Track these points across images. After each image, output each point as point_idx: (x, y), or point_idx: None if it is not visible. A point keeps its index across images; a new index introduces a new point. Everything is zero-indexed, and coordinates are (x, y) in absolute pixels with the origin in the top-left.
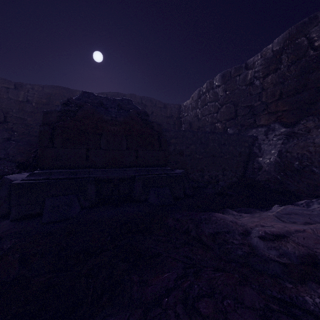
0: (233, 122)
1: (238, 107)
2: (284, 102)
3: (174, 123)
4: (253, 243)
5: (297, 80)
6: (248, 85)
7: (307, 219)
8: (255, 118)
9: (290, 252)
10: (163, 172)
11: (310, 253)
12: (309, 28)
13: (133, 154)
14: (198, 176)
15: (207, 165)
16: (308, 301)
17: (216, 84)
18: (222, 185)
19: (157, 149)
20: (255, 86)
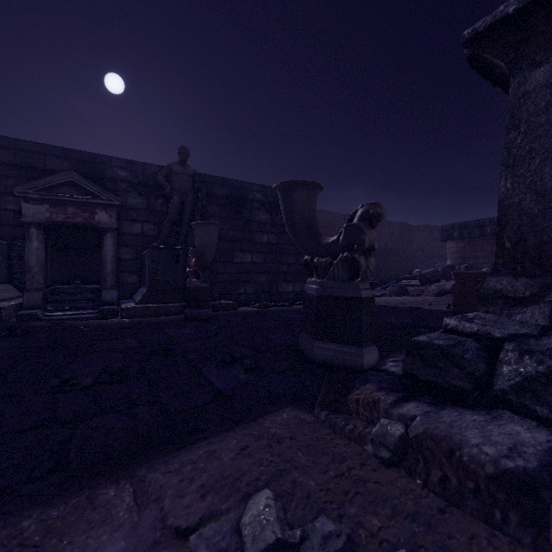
0: None
1: None
2: None
3: None
4: None
5: None
6: None
7: None
8: None
9: None
10: None
11: None
12: None
13: None
14: None
15: None
16: None
17: None
18: None
19: None
20: None
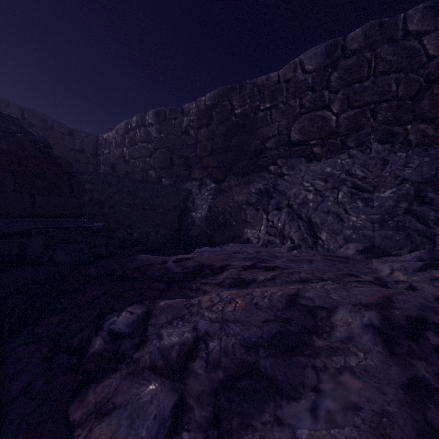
0: (168, 171)
1: (174, 155)
2: (214, 159)
3: (88, 161)
4: (168, 266)
5: (224, 140)
6: (184, 133)
7: (212, 253)
8: (190, 171)
9: (190, 266)
10: (76, 225)
11: (201, 264)
12: (231, 95)
13: (27, 199)
14: (125, 233)
15: (136, 220)
16: (194, 286)
17: (149, 122)
18: (153, 239)
19: (67, 194)
20: (191, 136)
